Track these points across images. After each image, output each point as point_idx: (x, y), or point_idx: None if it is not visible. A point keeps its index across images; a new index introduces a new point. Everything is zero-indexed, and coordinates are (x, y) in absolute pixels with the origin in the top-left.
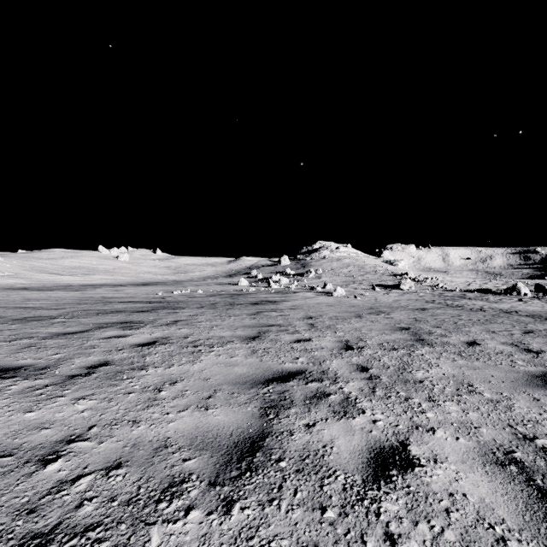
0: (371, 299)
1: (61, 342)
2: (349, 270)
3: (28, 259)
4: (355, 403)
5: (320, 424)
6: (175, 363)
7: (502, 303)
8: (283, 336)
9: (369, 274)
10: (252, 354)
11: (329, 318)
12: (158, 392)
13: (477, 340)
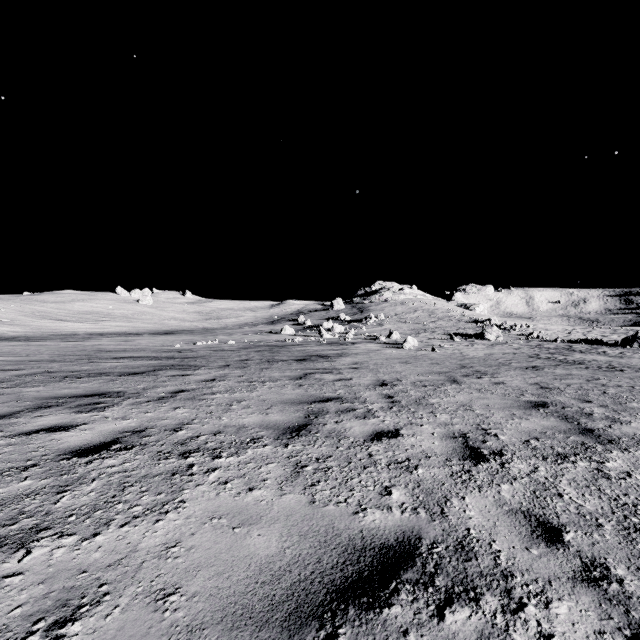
0: (455, 353)
1: None
2: (417, 315)
3: (30, 302)
4: None
5: None
6: (117, 516)
7: (632, 359)
8: (349, 424)
9: (442, 321)
10: (294, 477)
11: (412, 384)
12: None
13: None
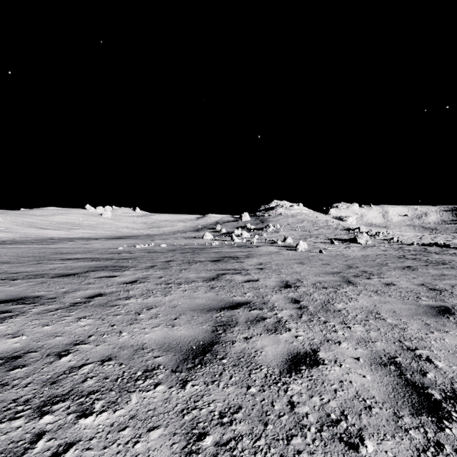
0: (338, 254)
1: None
2: (303, 225)
3: (23, 215)
4: None
5: None
6: None
7: None
8: (259, 341)
9: (323, 229)
10: None
11: (313, 286)
12: None
13: None
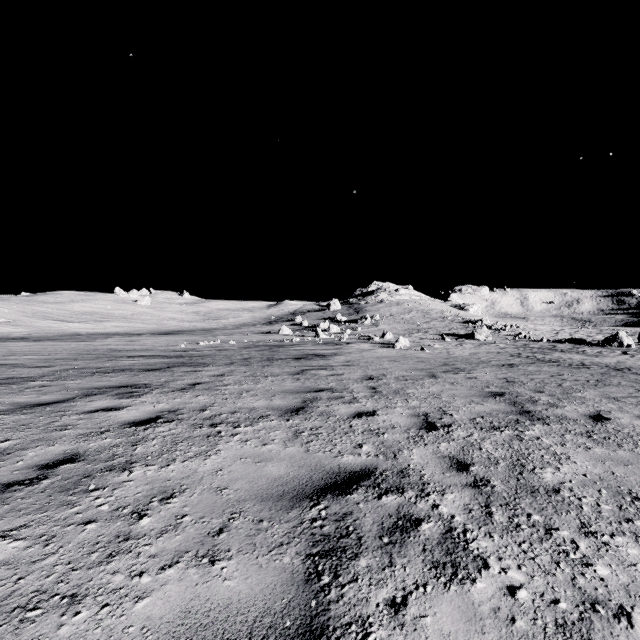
0: (442, 352)
1: (23, 419)
2: (411, 316)
3: (31, 303)
4: (465, 543)
5: (416, 599)
6: (178, 457)
7: (605, 357)
8: (337, 407)
9: (436, 321)
10: (294, 438)
11: (395, 378)
12: (137, 520)
13: (602, 412)
